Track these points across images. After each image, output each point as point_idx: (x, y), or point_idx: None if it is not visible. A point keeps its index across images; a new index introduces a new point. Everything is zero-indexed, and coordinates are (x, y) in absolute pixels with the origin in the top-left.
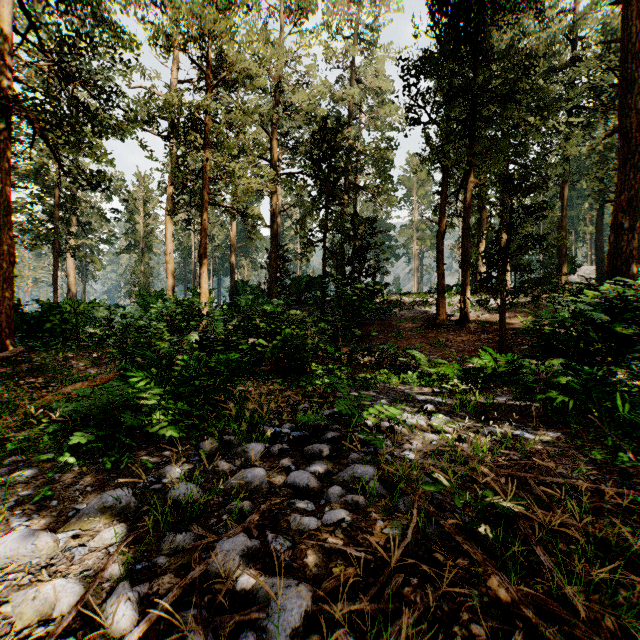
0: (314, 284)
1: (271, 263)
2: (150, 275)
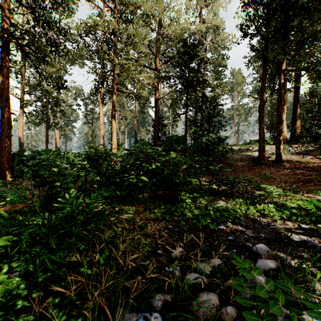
0: (179, 140)
1: (155, 128)
2: (94, 137)
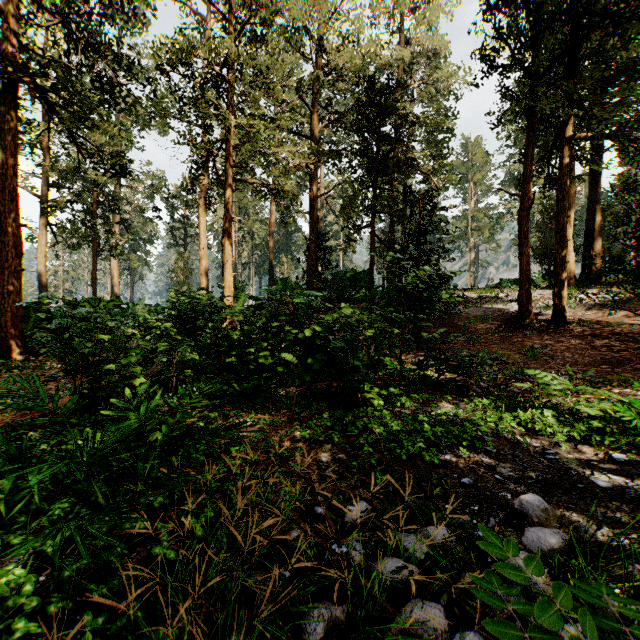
0: (359, 279)
1: (310, 254)
2: (189, 274)
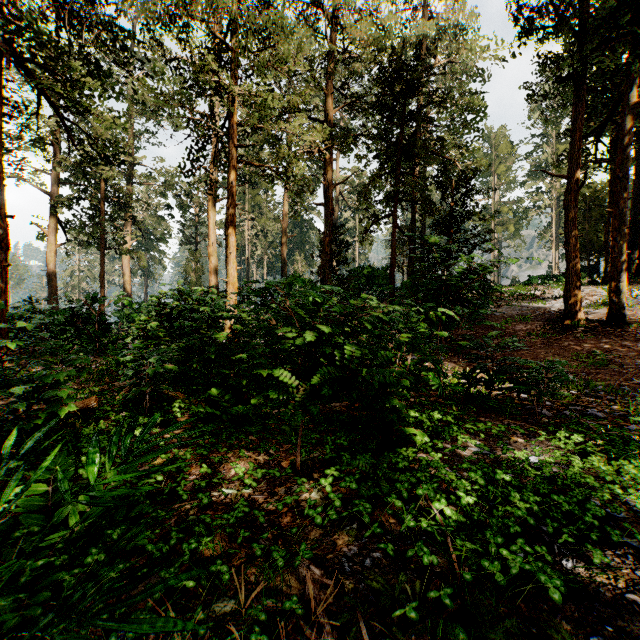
0: (377, 276)
1: (324, 249)
2: (201, 273)
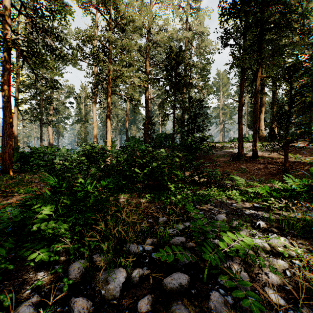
0: (168, 137)
1: (145, 126)
2: (87, 134)
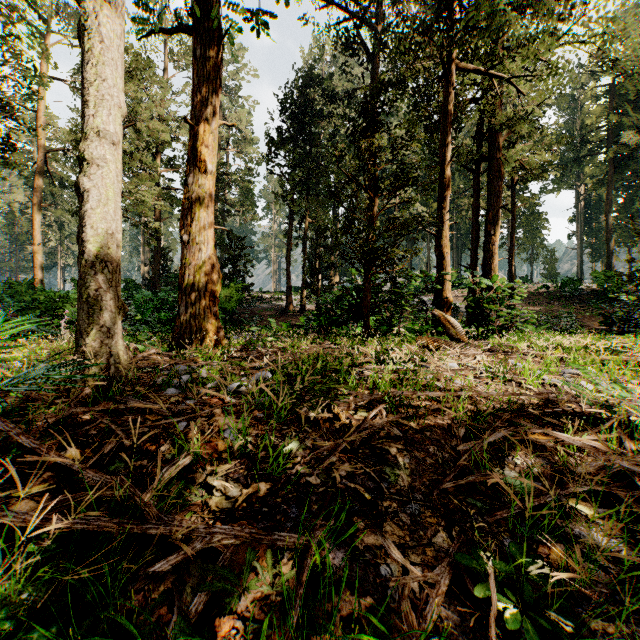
0: None
1: (155, 262)
2: None
